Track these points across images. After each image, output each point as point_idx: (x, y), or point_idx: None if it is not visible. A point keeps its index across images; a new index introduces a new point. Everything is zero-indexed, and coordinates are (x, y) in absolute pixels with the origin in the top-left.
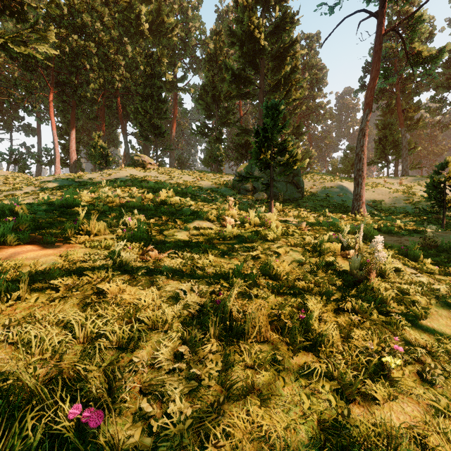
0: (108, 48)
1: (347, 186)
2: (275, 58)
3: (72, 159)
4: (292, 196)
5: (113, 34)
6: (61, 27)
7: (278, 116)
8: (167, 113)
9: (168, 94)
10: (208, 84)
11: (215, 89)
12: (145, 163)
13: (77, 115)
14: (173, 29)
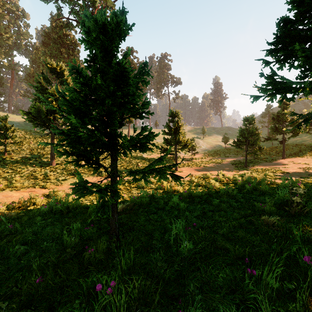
0: None
1: None
2: None
3: None
4: None
5: None
6: None
7: None
8: (3, 85)
9: (6, 70)
10: (31, 73)
11: (34, 77)
12: None
13: None
14: (9, 38)
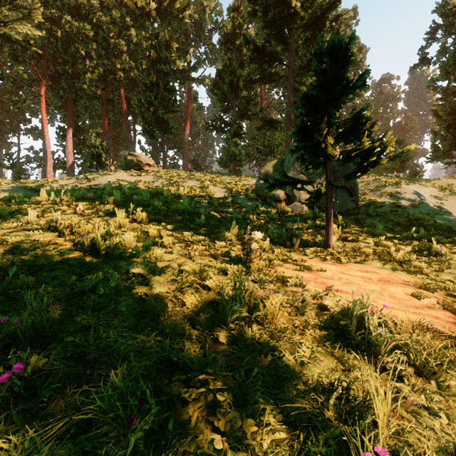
0: (108, 32)
1: (417, 190)
2: (309, 27)
3: (69, 162)
4: (344, 207)
5: (114, 15)
6: (54, 8)
7: (347, 63)
8: (175, 104)
9: (180, 86)
10: (224, 70)
11: (232, 74)
12: (141, 163)
13: (77, 112)
14: (185, 9)
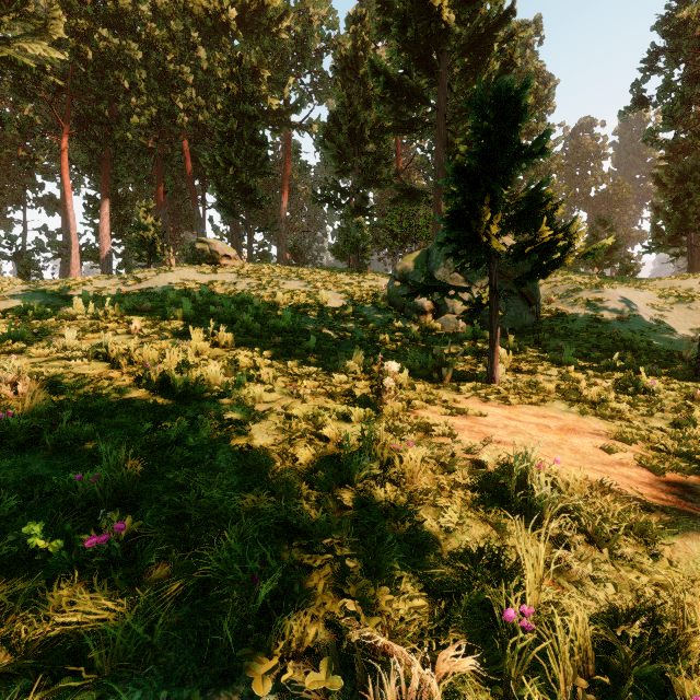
0: (165, 53)
1: (626, 296)
2: (469, 51)
3: (104, 251)
4: (518, 322)
5: (173, 28)
6: (81, 17)
7: (519, 120)
8: (266, 163)
9: (274, 135)
10: (341, 112)
11: (354, 118)
12: (217, 255)
13: (116, 174)
14: (281, 19)
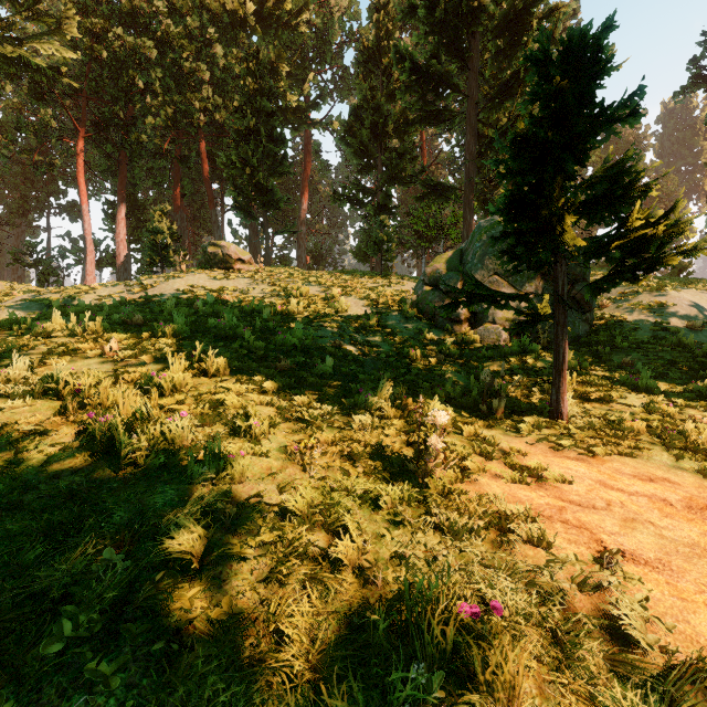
0: (181, 51)
1: (693, 300)
2: (503, 31)
3: (120, 256)
4: (571, 332)
5: (189, 24)
6: (97, 16)
7: (601, 73)
8: (284, 161)
9: (293, 133)
10: (363, 106)
11: (376, 112)
12: (230, 259)
13: (134, 178)
14: (301, 12)
